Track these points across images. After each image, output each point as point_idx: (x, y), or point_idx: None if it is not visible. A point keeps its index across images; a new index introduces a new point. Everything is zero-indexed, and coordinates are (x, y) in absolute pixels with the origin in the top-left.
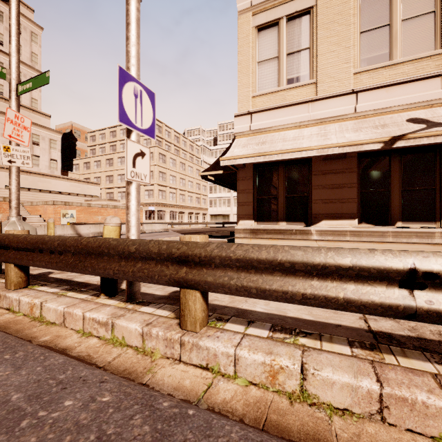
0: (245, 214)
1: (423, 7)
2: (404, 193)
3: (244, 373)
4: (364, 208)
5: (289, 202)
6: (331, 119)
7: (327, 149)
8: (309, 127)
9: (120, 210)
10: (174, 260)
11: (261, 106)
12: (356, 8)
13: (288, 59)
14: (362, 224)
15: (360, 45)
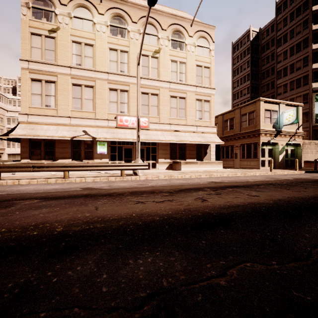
0: (25, 157)
1: (90, 97)
2: (85, 151)
3: (8, 184)
4: (74, 155)
5: (46, 152)
6: (62, 124)
7: (54, 137)
8: (54, 126)
9: None
10: None
11: (33, 112)
12: (71, 89)
13: (46, 97)
14: (73, 161)
15: (72, 101)
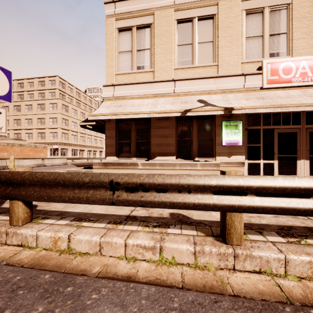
0: (110, 152)
1: (207, 38)
2: (199, 141)
3: (41, 244)
4: (179, 149)
5: (138, 145)
6: (161, 95)
7: (153, 114)
8: (149, 98)
9: (26, 148)
10: (4, 183)
11: (121, 81)
12: (175, 30)
13: (137, 54)
14: (178, 159)
15: (177, 52)
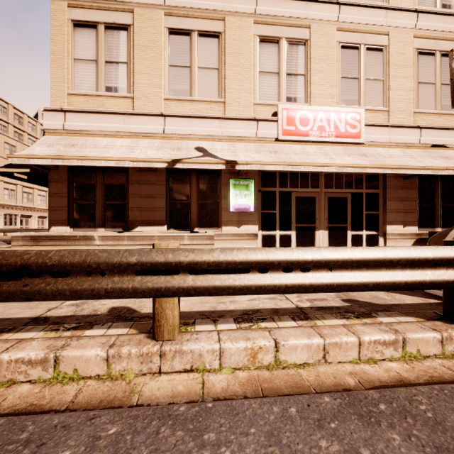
0: (59, 220)
1: (211, 63)
2: (200, 205)
3: None
4: (172, 216)
5: (108, 208)
6: (145, 134)
7: (124, 162)
8: (125, 138)
9: None
10: None
11: (78, 106)
12: (166, 43)
13: (107, 67)
14: (171, 230)
15: (169, 76)
